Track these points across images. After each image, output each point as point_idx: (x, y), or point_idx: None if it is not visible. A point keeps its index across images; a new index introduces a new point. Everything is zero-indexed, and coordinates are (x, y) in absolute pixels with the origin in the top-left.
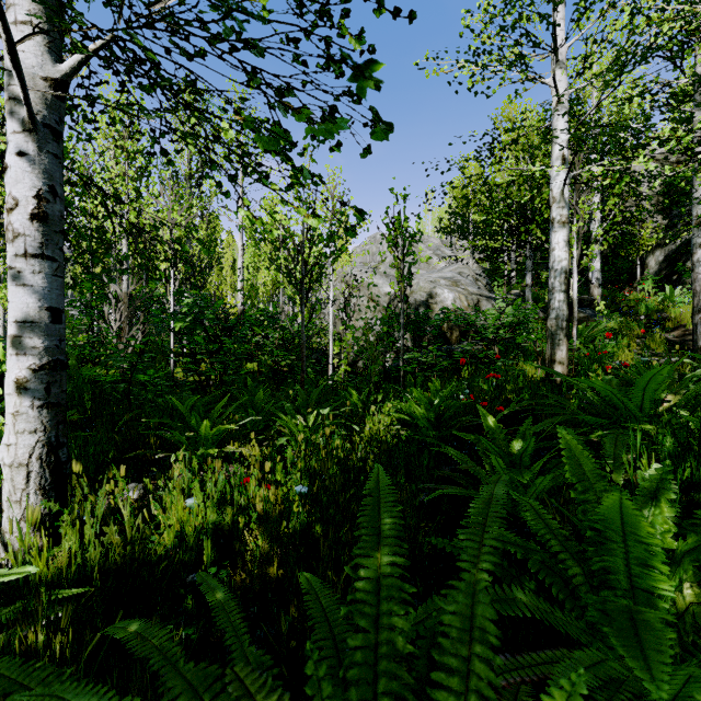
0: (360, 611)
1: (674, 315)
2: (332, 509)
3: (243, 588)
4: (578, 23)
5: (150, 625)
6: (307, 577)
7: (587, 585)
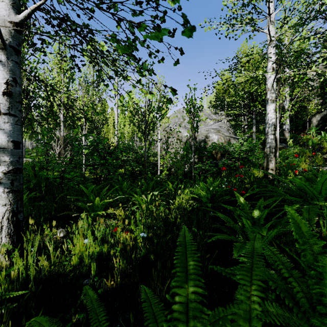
0: (176, 326)
1: (326, 146)
2: (159, 247)
3: (112, 288)
4: (281, 1)
5: (53, 323)
6: (145, 289)
7: (306, 298)
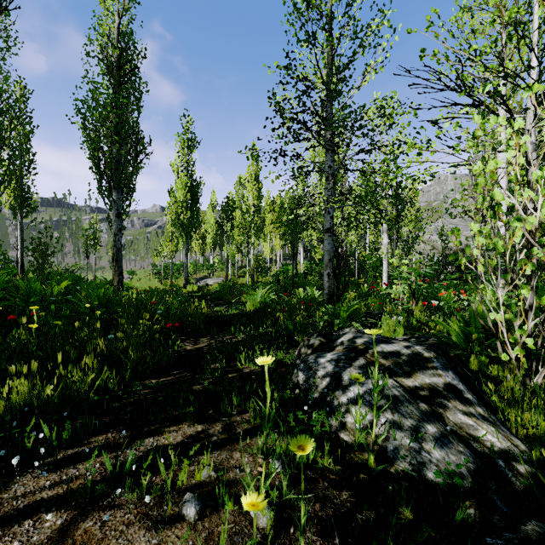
0: None
1: None
2: None
3: None
4: None
5: None
6: None
7: None
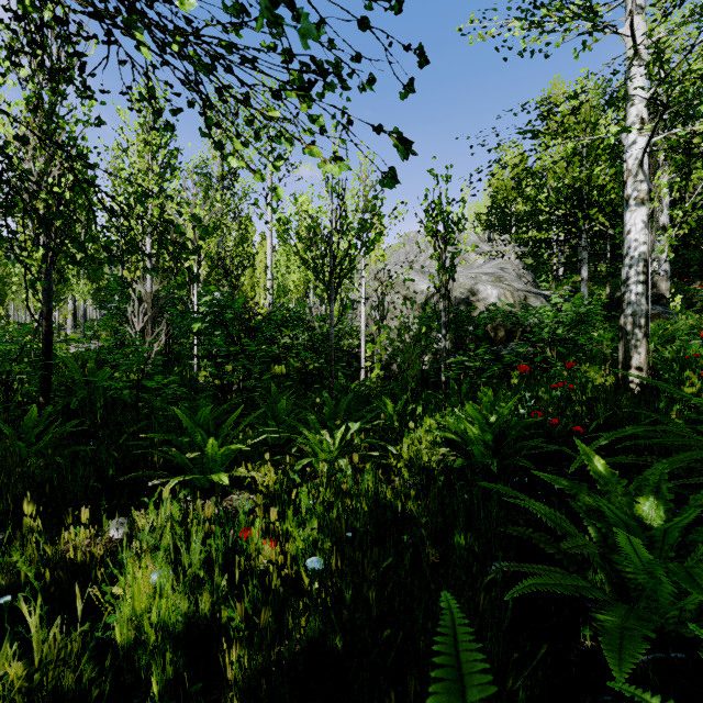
0: None
1: None
2: (359, 614)
3: None
4: None
5: None
6: None
7: None
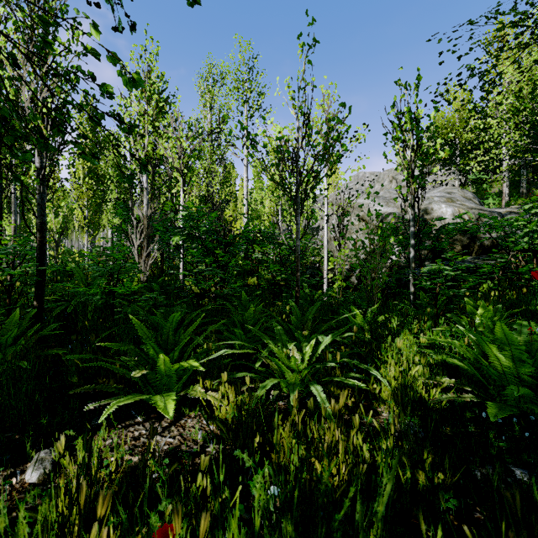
0: None
1: None
2: None
3: None
4: None
5: None
6: None
7: None
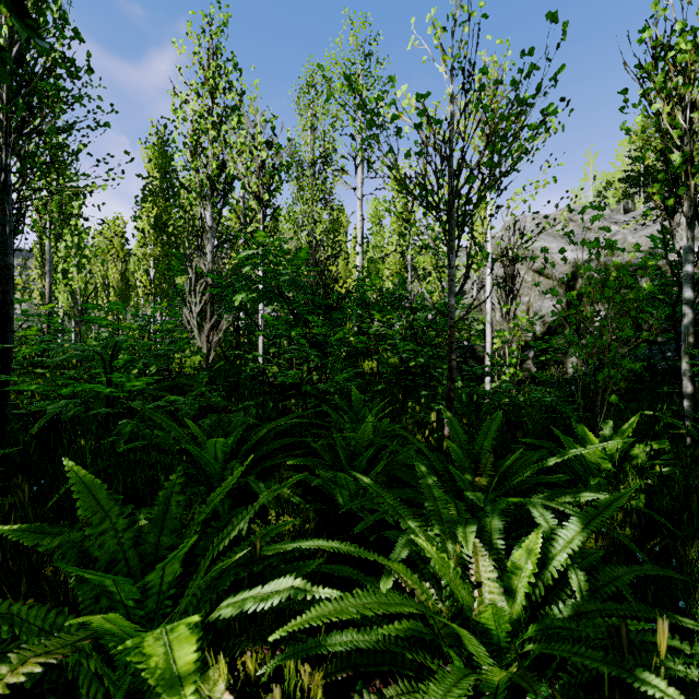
0: None
1: None
2: None
3: None
4: None
5: None
6: None
7: None
